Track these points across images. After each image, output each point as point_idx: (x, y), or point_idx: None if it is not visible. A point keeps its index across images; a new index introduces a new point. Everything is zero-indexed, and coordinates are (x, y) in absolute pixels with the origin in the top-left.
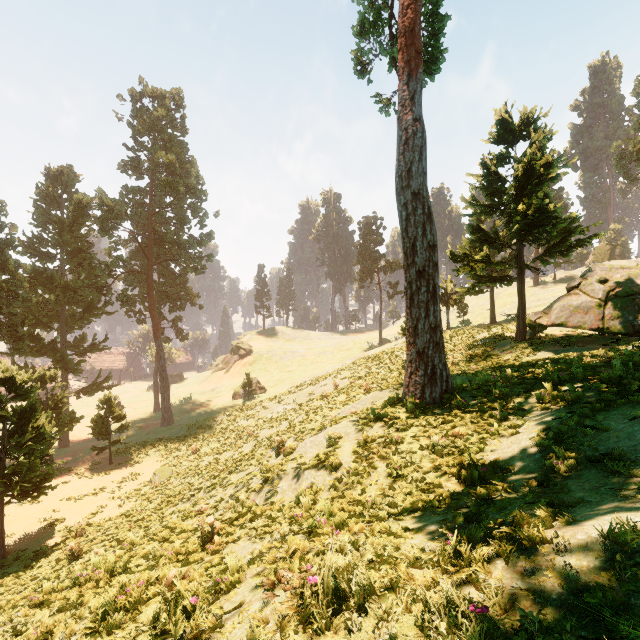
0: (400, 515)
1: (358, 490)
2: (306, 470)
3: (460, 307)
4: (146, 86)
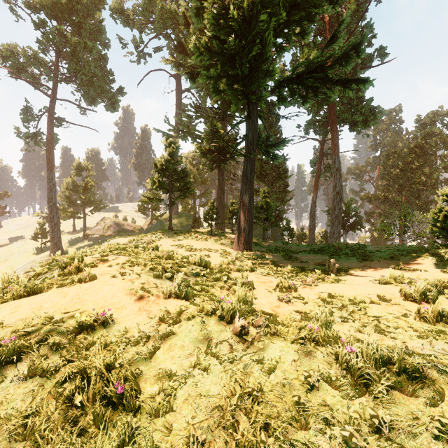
0: None
1: None
2: None
3: None
4: None
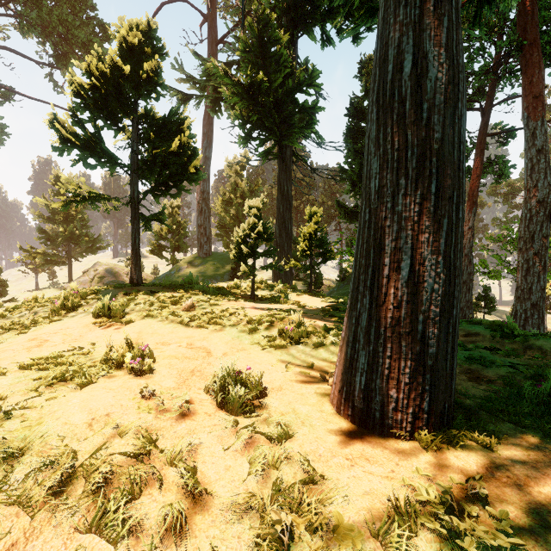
0: None
1: None
2: None
3: (51, 273)
4: None
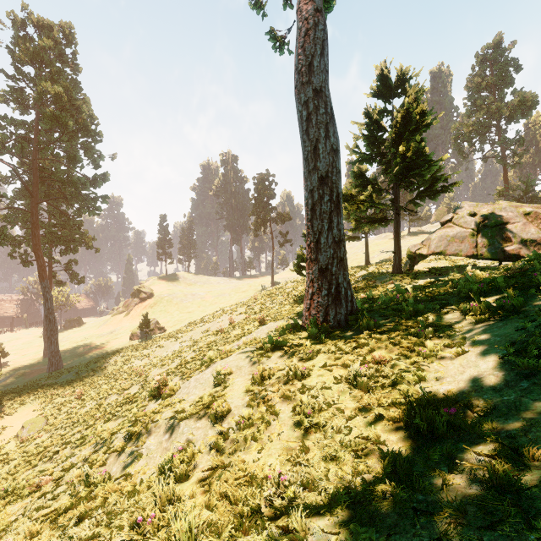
0: (329, 514)
1: (252, 451)
2: (183, 420)
3: None
4: (30, 14)
